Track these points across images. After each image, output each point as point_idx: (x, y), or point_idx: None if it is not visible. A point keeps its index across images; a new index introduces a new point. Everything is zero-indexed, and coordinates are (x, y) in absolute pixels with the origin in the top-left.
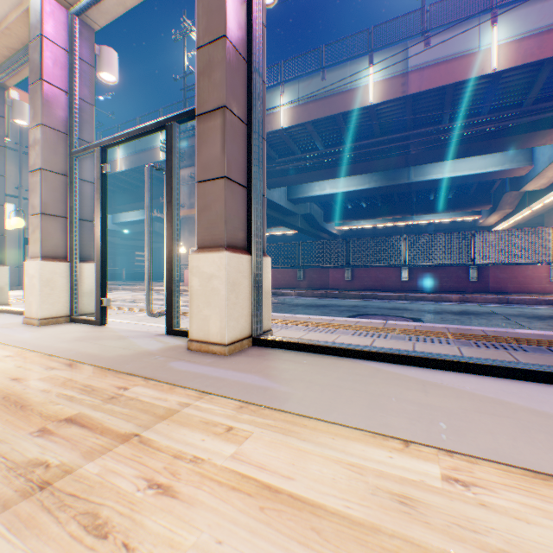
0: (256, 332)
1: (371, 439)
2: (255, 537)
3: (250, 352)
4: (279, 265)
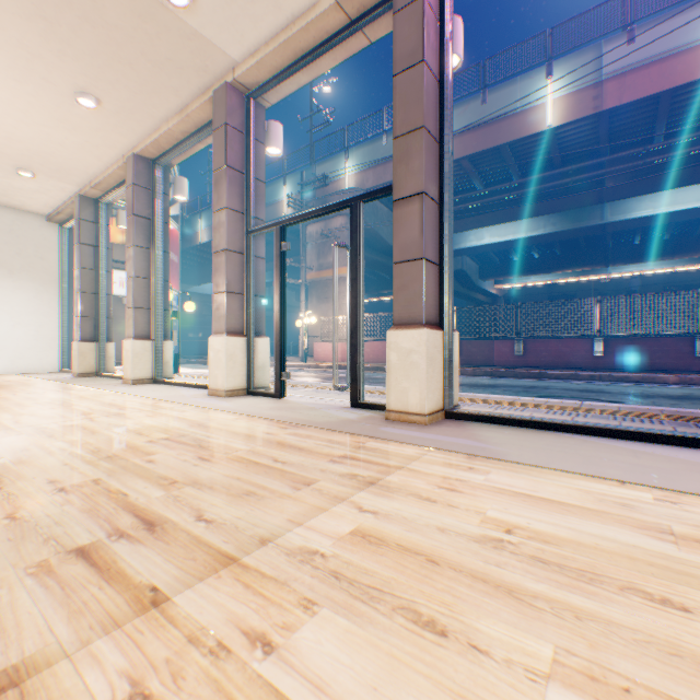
0: (447, 405)
1: (590, 479)
2: (526, 509)
3: (446, 423)
4: None
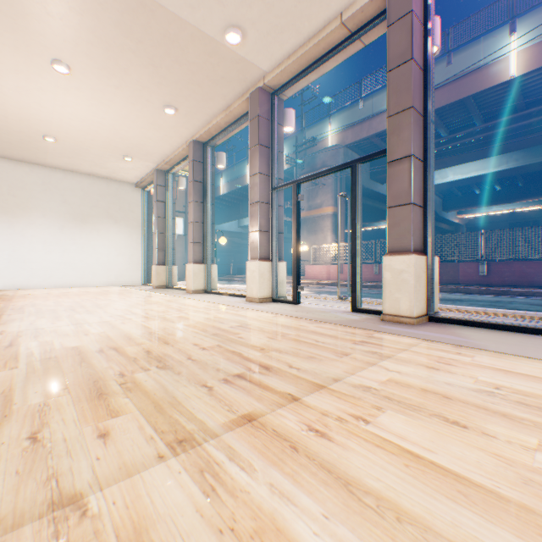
0: (429, 312)
1: None
2: (508, 378)
3: (429, 324)
4: None
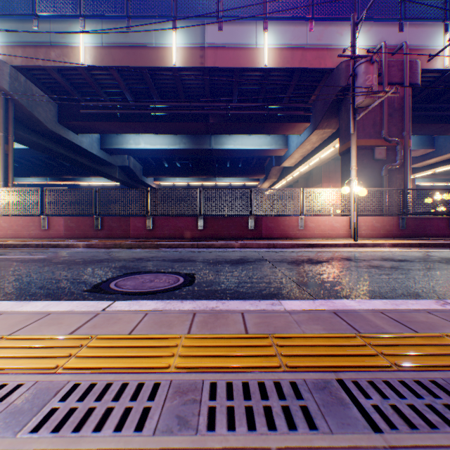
0: None
1: None
2: None
3: None
4: (75, 213)
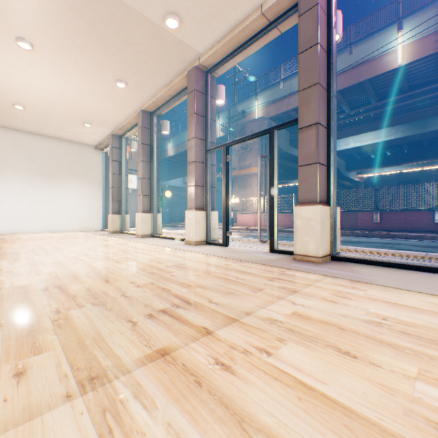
0: (332, 252)
1: (435, 297)
2: (393, 309)
3: (332, 263)
4: None
